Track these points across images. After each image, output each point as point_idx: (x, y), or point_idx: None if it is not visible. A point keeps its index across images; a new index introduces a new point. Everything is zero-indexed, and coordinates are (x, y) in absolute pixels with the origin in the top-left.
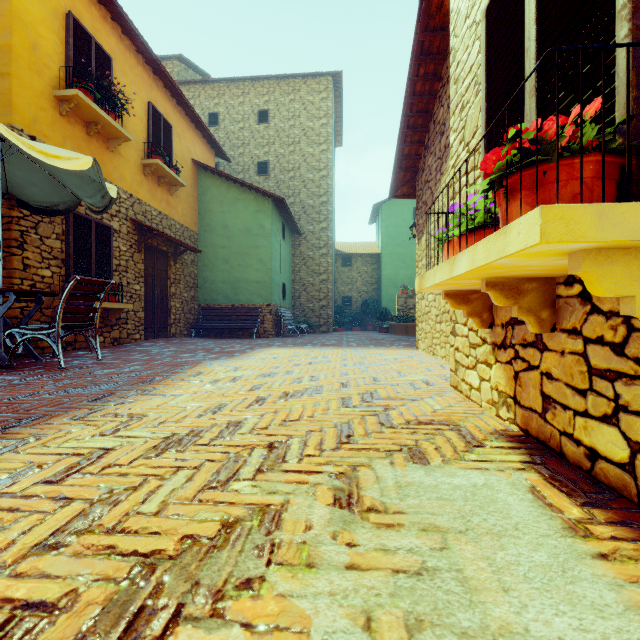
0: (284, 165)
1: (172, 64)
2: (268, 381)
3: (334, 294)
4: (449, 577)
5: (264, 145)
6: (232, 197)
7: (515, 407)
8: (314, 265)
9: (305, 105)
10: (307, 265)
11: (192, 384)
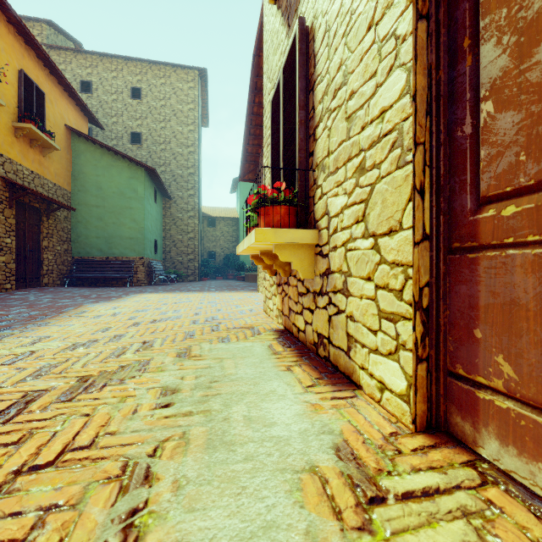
0: (156, 138)
1: (40, 26)
2: (142, 314)
3: (201, 249)
4: (218, 367)
5: (137, 118)
6: (106, 163)
7: (282, 316)
8: (183, 225)
9: (175, 90)
10: (177, 225)
11: (80, 318)
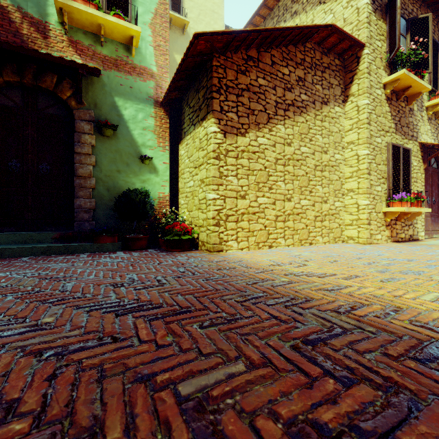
0: None
1: None
2: None
3: None
4: None
5: None
6: None
7: (391, 238)
8: None
9: None
10: None
11: None
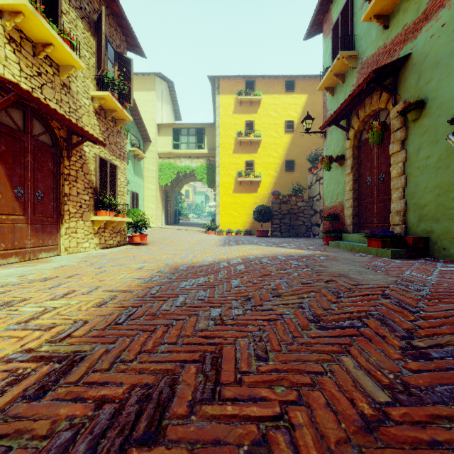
0: None
1: None
2: None
3: None
4: None
5: None
6: None
7: None
8: None
9: None
10: None
11: None
